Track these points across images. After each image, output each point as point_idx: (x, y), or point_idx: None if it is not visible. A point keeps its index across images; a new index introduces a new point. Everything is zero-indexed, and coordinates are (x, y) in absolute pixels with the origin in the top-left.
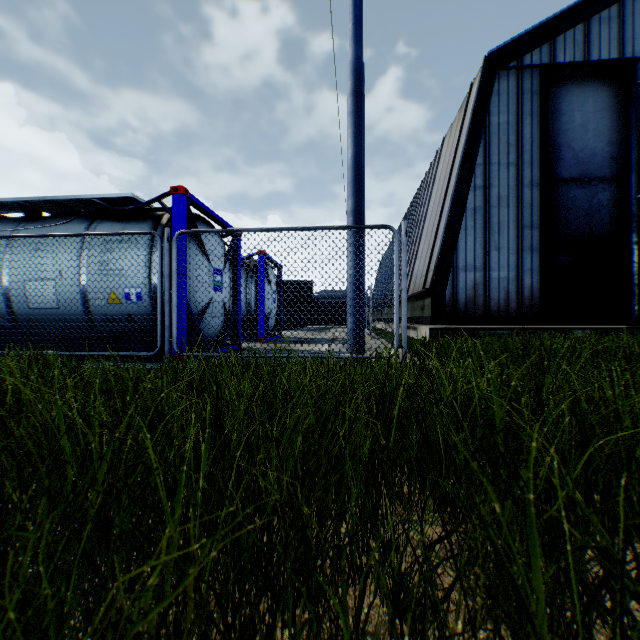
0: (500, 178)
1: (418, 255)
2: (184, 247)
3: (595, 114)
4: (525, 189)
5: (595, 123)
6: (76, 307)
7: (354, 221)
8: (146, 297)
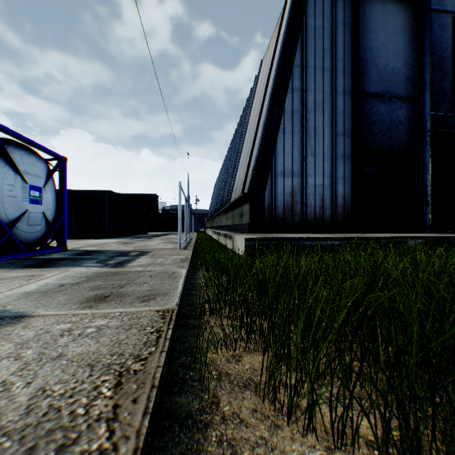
0: (316, 83)
1: (239, 166)
2: None
3: (395, 36)
4: (339, 97)
5: (395, 45)
6: None
7: None
8: None
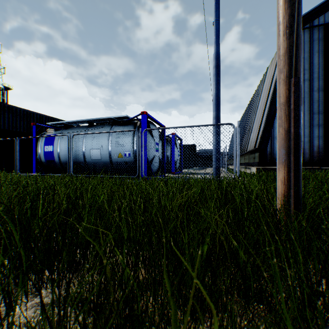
0: None
1: (252, 130)
2: (146, 135)
3: None
4: (314, 93)
5: None
6: (107, 159)
7: (215, 121)
8: (132, 155)
